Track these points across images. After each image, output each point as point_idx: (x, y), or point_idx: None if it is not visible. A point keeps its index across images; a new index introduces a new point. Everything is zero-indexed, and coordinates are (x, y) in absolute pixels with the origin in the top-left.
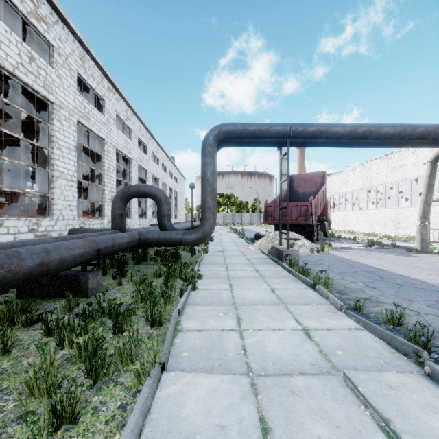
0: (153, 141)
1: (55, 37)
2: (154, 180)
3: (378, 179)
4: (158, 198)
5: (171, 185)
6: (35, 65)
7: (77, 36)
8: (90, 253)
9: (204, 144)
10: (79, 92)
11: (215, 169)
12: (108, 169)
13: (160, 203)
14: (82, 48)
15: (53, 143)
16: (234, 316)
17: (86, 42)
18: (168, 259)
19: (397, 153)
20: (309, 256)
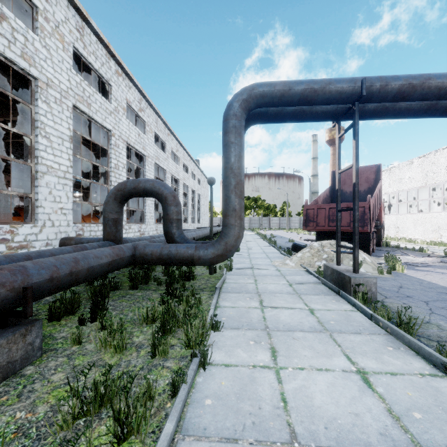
0: (172, 138)
1: None
2: (174, 181)
3: (446, 174)
4: (163, 197)
5: (193, 187)
6: (8, 26)
7: (71, 0)
8: None
9: (226, 115)
10: (85, 79)
11: (242, 152)
12: (115, 166)
13: (165, 204)
14: (80, 18)
15: (37, 129)
16: None
17: (84, 10)
18: (177, 281)
19: None
20: (378, 278)
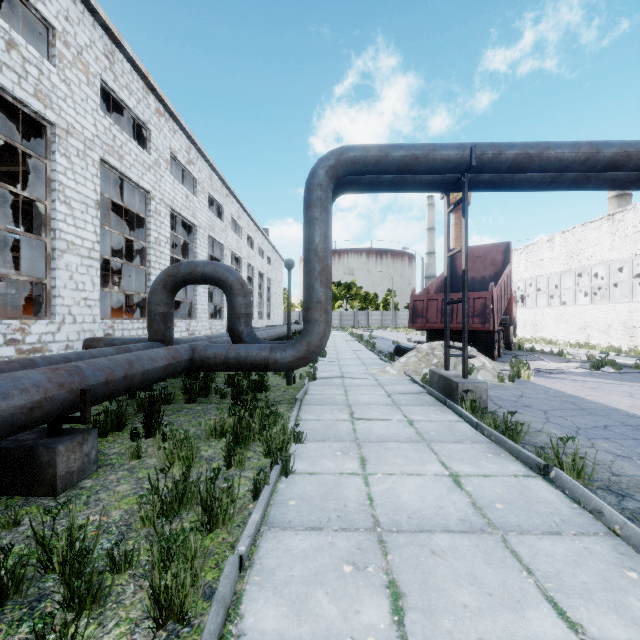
0: (232, 200)
1: (59, 13)
2: (235, 260)
3: (595, 255)
4: (227, 285)
5: (261, 269)
6: (18, 56)
7: (98, 17)
8: (59, 399)
9: (308, 184)
10: (112, 118)
11: (328, 231)
12: (156, 240)
13: (231, 294)
14: (110, 39)
15: (54, 192)
16: (382, 579)
17: (115, 30)
18: (246, 393)
19: (631, 211)
20: (497, 387)
